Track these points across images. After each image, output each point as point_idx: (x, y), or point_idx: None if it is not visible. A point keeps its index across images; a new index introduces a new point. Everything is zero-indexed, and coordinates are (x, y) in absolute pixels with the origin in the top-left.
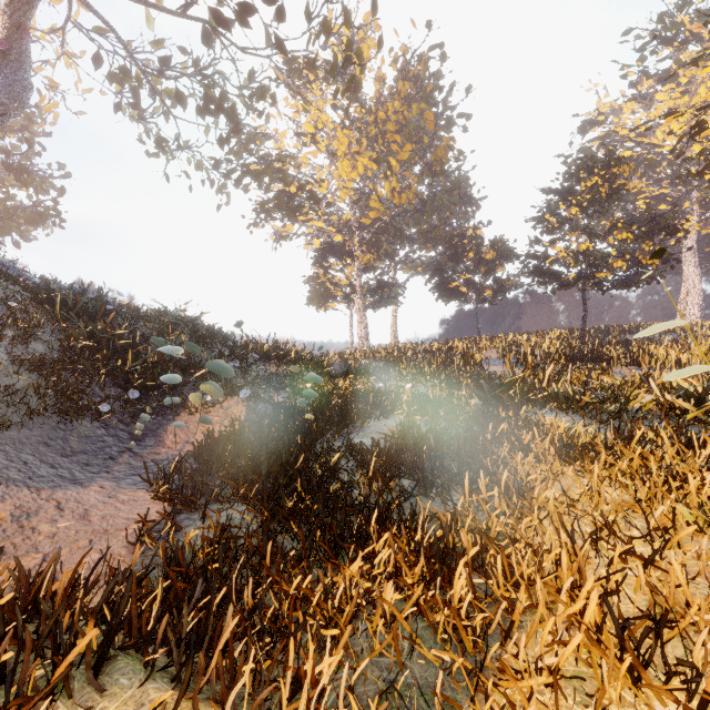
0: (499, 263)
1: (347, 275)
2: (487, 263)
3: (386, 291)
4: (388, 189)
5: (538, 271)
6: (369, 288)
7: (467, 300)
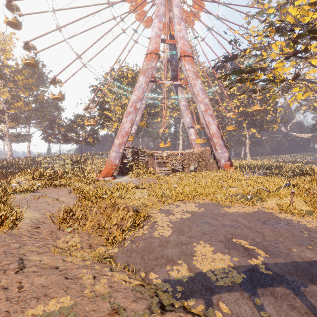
0: (67, 132)
1: (2, 129)
2: (61, 132)
3: (23, 136)
4: (19, 104)
5: (66, 140)
6: (13, 136)
7: (58, 142)
